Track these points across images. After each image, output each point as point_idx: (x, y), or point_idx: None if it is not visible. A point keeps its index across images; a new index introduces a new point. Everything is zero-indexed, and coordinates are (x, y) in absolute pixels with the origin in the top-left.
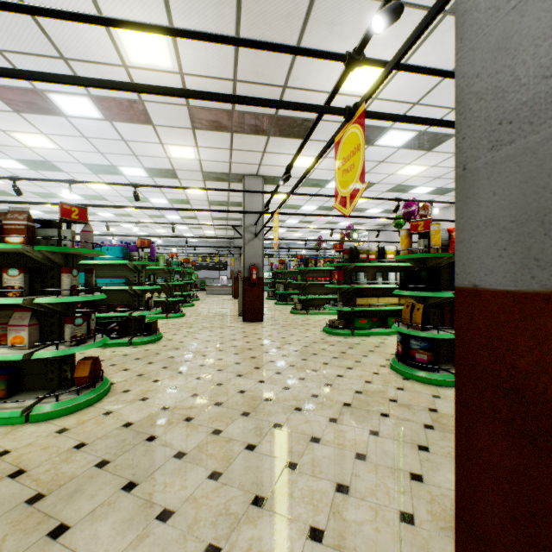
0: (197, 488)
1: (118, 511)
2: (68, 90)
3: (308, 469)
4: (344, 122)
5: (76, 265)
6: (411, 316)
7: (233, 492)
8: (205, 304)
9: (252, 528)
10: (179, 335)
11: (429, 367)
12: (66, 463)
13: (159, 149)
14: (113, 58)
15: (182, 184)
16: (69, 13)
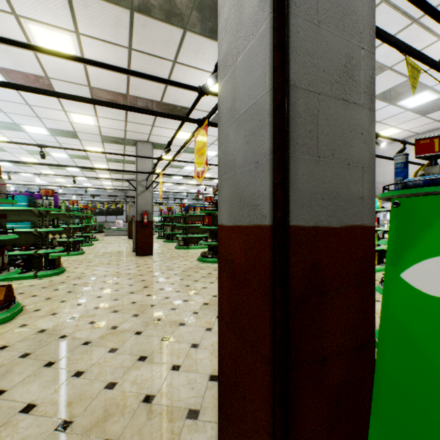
0: (100, 358)
1: (43, 377)
2: None
3: (175, 339)
4: (199, 126)
5: None
6: None
7: (125, 357)
8: (103, 244)
9: (137, 371)
10: (81, 268)
11: None
12: None
13: (62, 115)
14: None
15: (82, 143)
16: (4, 38)
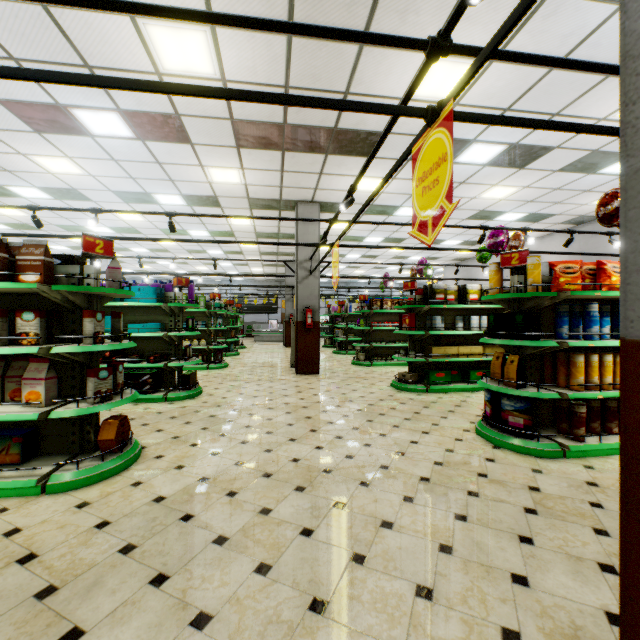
0: (240, 585)
1: (144, 612)
2: (94, 104)
3: (379, 564)
4: (424, 127)
5: (104, 307)
6: (503, 369)
7: (285, 593)
8: (252, 353)
9: None
10: (222, 389)
11: (526, 434)
12: (85, 547)
13: (199, 173)
14: (144, 64)
15: (225, 213)
16: None
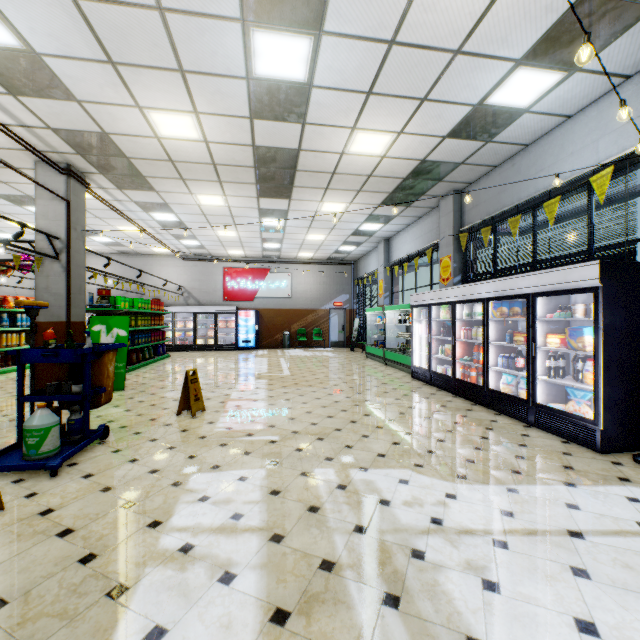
0: None
1: None
2: None
3: None
4: None
5: None
6: None
7: None
8: None
9: None
10: None
11: None
12: None
13: None
14: None
15: None
16: None
